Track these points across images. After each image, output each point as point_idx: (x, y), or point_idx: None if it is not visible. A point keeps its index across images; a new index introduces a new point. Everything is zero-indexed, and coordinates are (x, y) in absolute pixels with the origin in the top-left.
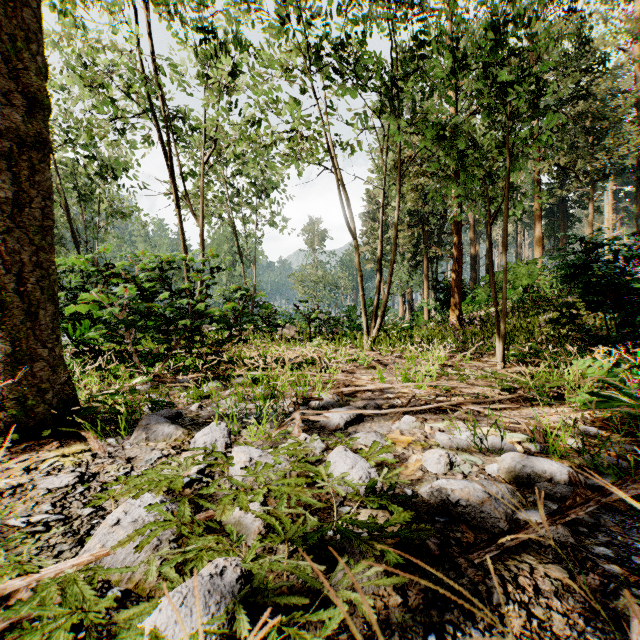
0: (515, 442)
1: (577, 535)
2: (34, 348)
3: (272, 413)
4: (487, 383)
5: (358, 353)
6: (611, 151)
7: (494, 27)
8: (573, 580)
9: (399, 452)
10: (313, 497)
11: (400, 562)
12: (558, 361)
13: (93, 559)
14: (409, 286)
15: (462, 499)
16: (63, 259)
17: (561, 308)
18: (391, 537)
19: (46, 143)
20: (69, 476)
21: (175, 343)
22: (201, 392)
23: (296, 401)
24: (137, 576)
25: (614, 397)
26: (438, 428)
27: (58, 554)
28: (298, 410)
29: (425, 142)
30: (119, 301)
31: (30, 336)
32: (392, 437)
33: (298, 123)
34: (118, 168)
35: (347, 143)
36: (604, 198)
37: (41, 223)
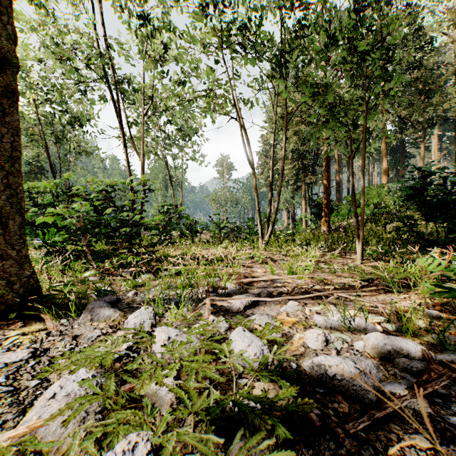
0: (375, 322)
1: (433, 405)
2: (5, 250)
3: (189, 299)
4: (350, 275)
5: (255, 252)
6: (437, 106)
7: (356, 10)
8: (435, 450)
9: (286, 331)
10: (217, 370)
11: (288, 436)
12: (402, 258)
13: (28, 431)
14: (292, 204)
15: (338, 374)
16: (37, 183)
17: (403, 219)
18: (280, 411)
19: (15, 92)
20: (24, 352)
21: (119, 245)
22: (137, 282)
23: (207, 290)
24: (64, 446)
25: (454, 288)
26: (315, 311)
27: (3, 423)
28: (208, 297)
29: (304, 97)
30: (77, 214)
31: (2, 240)
32: (280, 318)
33: (211, 84)
34: (83, 119)
35: (247, 99)
36: (431, 141)
37: (11, 154)
